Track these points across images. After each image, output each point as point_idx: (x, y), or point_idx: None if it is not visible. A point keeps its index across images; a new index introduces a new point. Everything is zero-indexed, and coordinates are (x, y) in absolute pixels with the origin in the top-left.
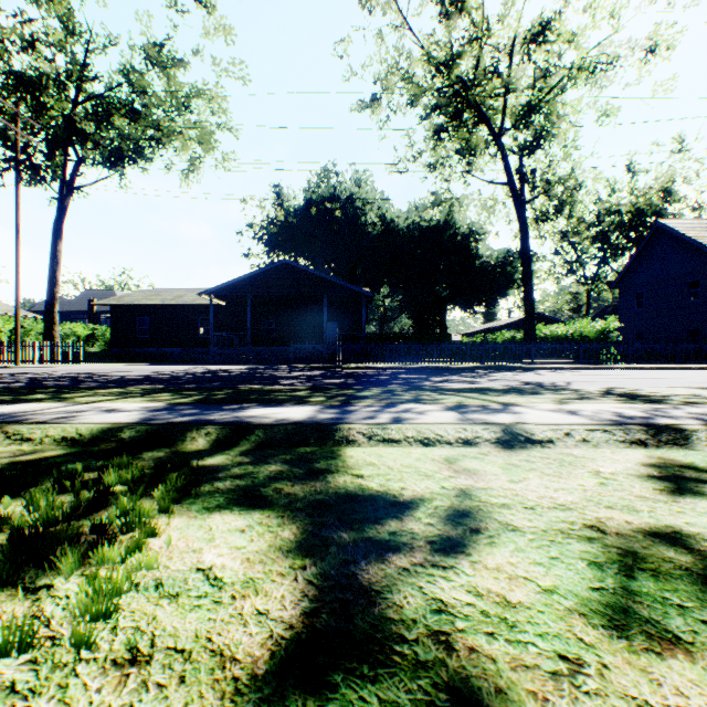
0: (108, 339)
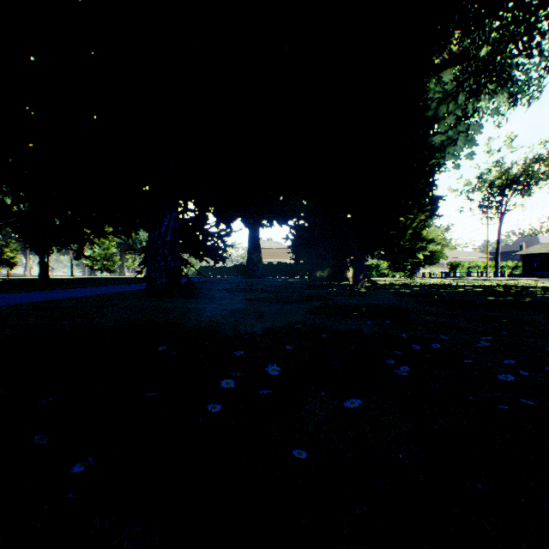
0: None
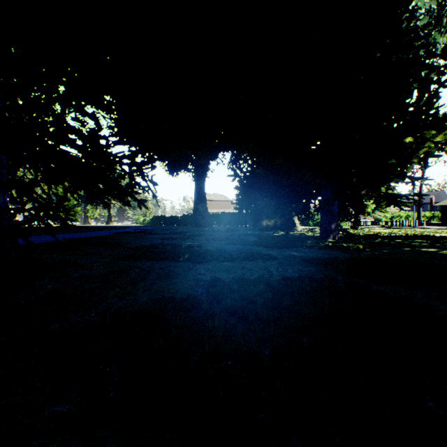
0: (439, 217)
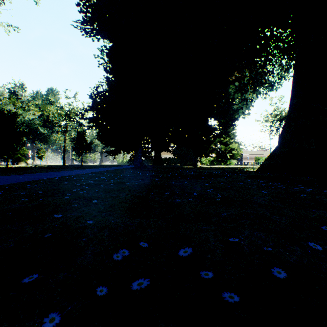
0: None
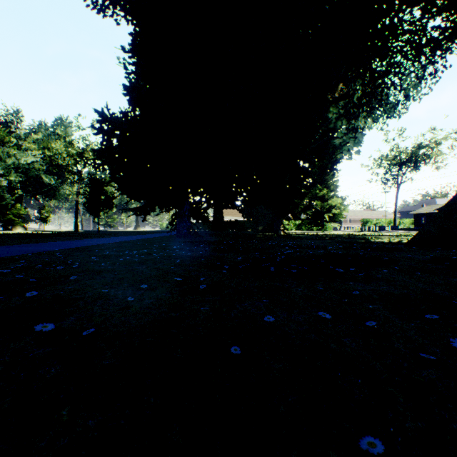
0: None
